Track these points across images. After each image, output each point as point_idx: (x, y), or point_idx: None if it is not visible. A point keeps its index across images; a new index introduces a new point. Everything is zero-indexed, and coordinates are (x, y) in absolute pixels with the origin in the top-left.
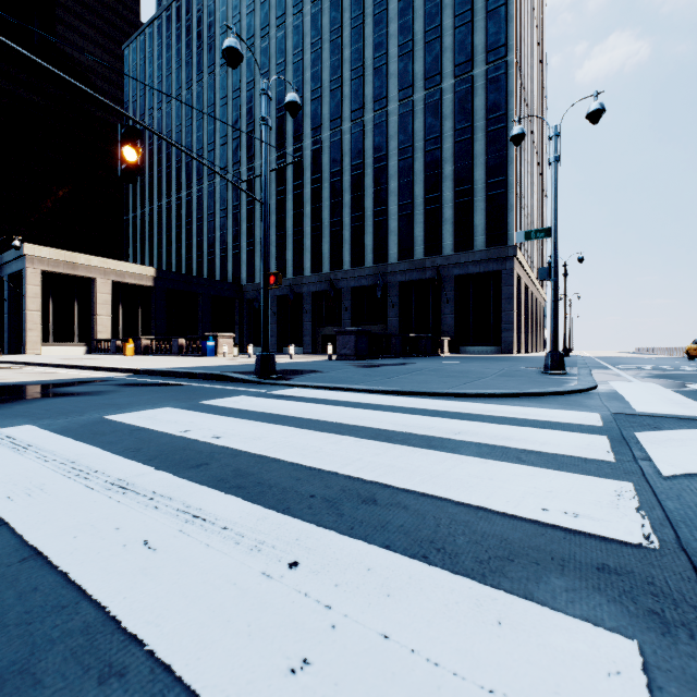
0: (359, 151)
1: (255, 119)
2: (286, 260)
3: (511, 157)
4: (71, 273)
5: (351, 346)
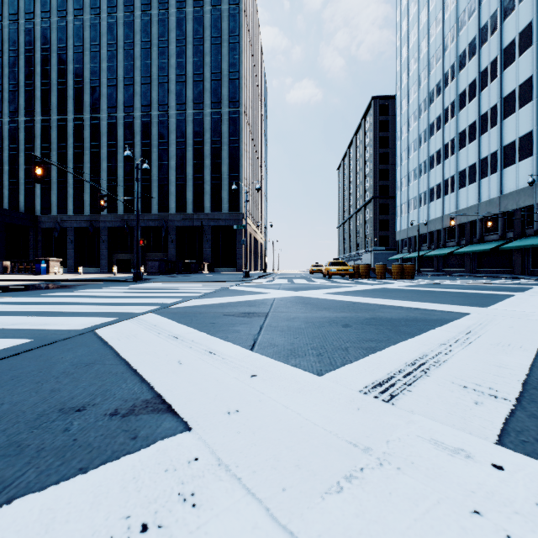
0: (148, 135)
1: (51, 80)
2: (84, 201)
3: (242, 164)
4: None
5: (156, 268)
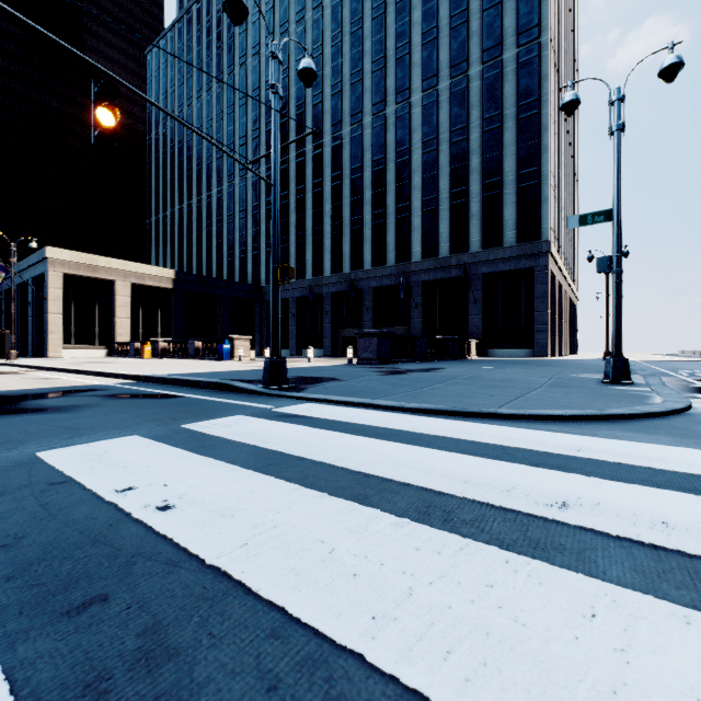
0: (381, 146)
1: None
2: (306, 261)
3: (544, 145)
4: (91, 276)
5: (373, 350)
